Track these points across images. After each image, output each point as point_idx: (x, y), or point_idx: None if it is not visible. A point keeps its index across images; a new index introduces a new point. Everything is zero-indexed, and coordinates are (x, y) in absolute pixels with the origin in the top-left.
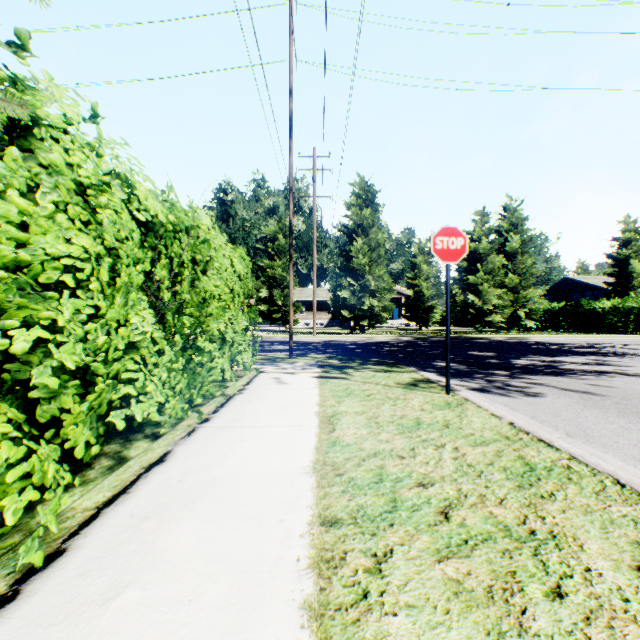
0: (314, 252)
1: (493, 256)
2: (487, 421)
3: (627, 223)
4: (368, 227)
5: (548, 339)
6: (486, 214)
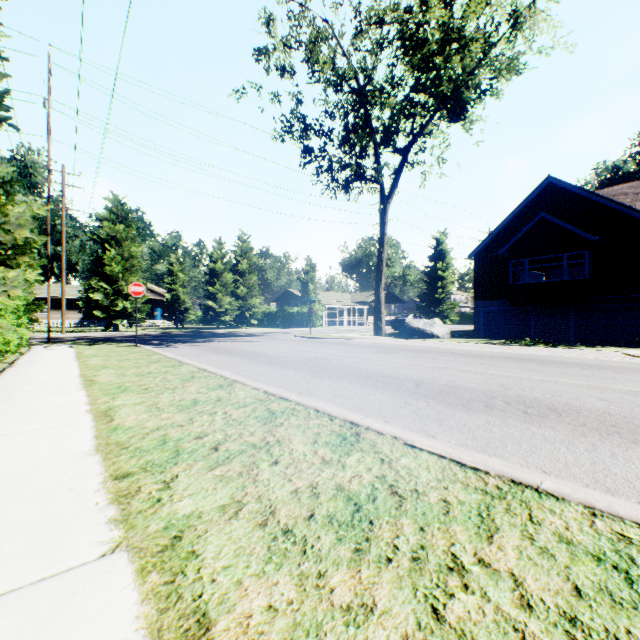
0: (64, 258)
1: (227, 274)
2: (141, 349)
3: (308, 260)
4: (123, 240)
5: (252, 331)
6: (222, 243)
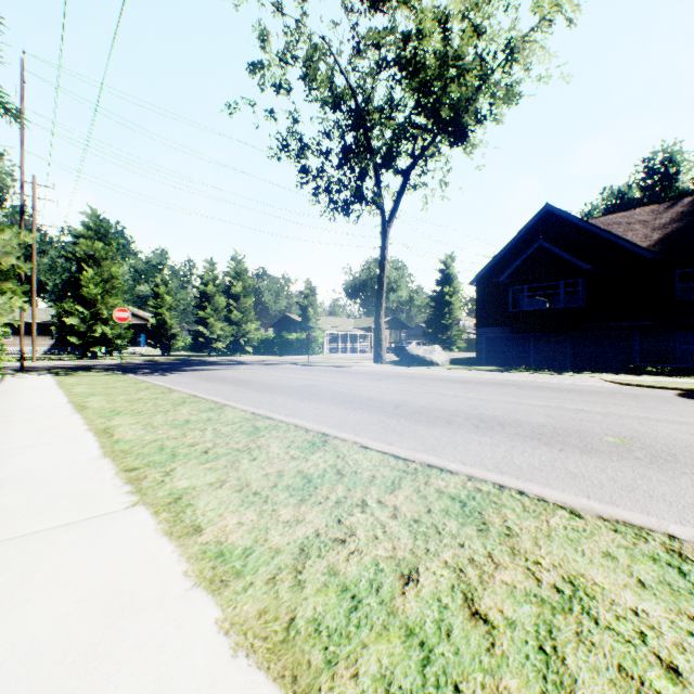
0: (35, 279)
1: (219, 297)
2: (127, 378)
3: (308, 283)
4: (102, 259)
5: (246, 359)
6: (214, 264)
